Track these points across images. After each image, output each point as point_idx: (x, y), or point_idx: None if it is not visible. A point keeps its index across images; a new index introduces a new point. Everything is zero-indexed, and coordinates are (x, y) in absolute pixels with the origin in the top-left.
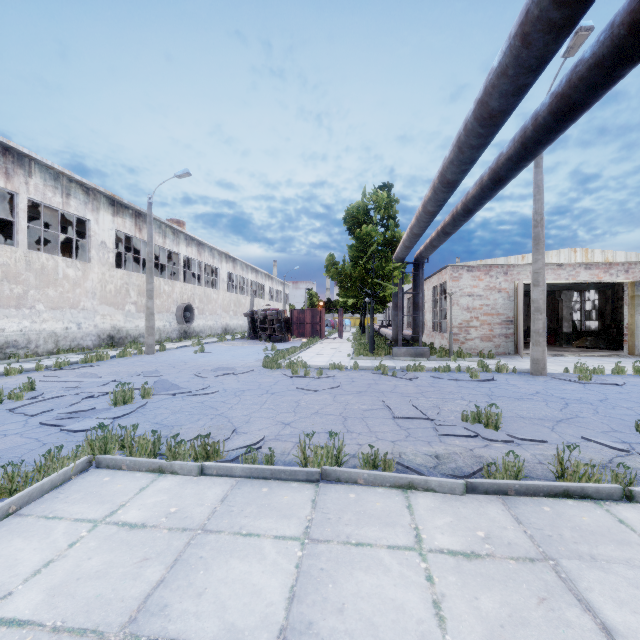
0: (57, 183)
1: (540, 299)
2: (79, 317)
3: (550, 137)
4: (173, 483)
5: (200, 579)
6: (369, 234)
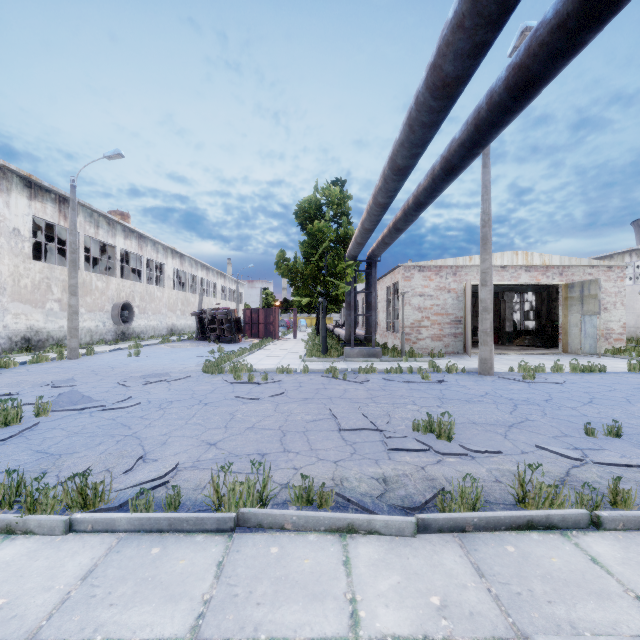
0: None
1: (488, 299)
2: None
3: (505, 119)
4: (20, 551)
5: None
6: (321, 230)
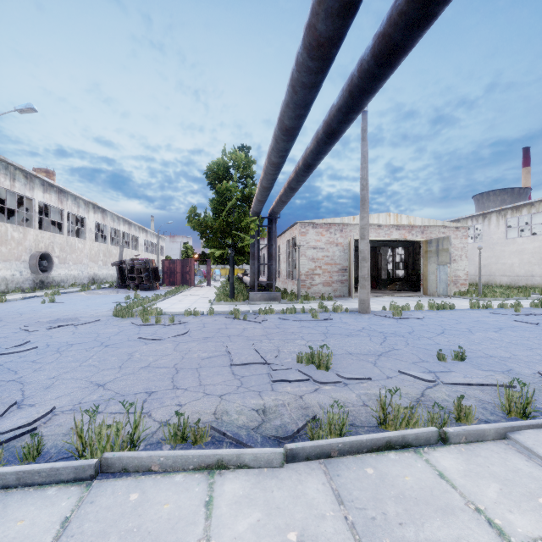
0: None
1: (366, 250)
2: None
3: (373, 86)
4: None
5: None
6: (229, 189)
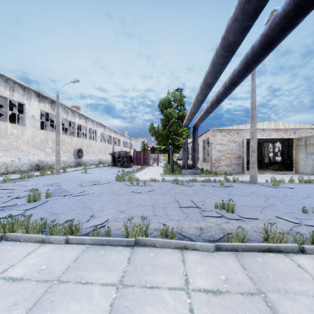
0: (7, 84)
1: (254, 146)
2: (19, 155)
3: (260, 59)
4: (48, 249)
5: None
6: (171, 113)
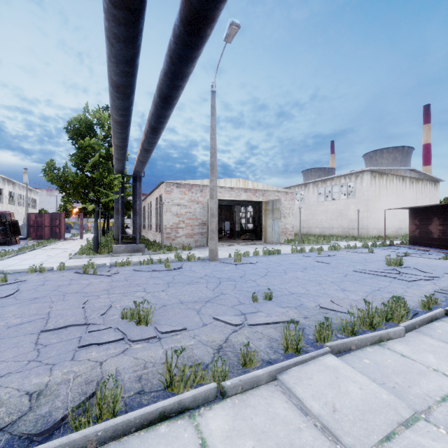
0: None
1: (214, 208)
2: None
3: (188, 53)
4: None
5: None
6: (92, 146)
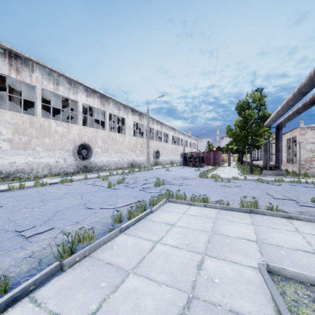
0: (116, 105)
1: None
2: (122, 156)
3: None
4: (197, 208)
5: (224, 227)
6: (249, 114)
